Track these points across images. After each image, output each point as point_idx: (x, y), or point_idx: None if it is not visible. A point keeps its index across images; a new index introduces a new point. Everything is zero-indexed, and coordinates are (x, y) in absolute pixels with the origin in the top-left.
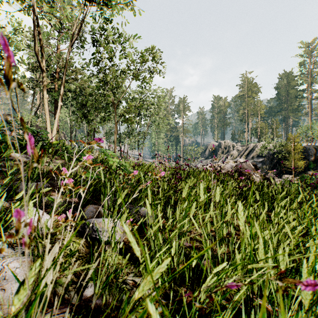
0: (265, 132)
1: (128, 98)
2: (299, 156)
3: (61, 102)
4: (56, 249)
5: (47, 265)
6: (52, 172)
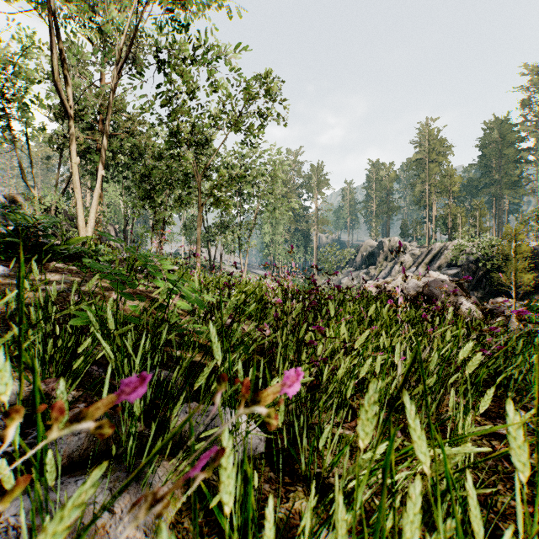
0: (461, 223)
1: (223, 165)
2: (524, 265)
3: (103, 170)
4: None
5: None
6: None
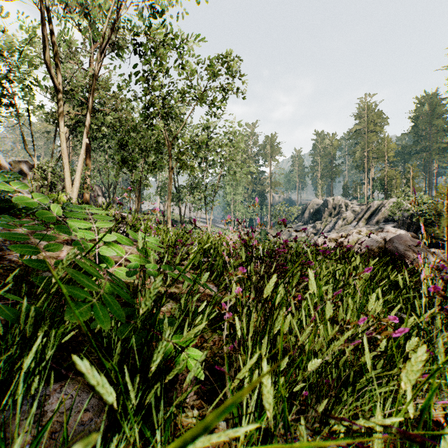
0: (396, 184)
1: (192, 135)
2: None
3: (86, 139)
4: None
5: None
6: None
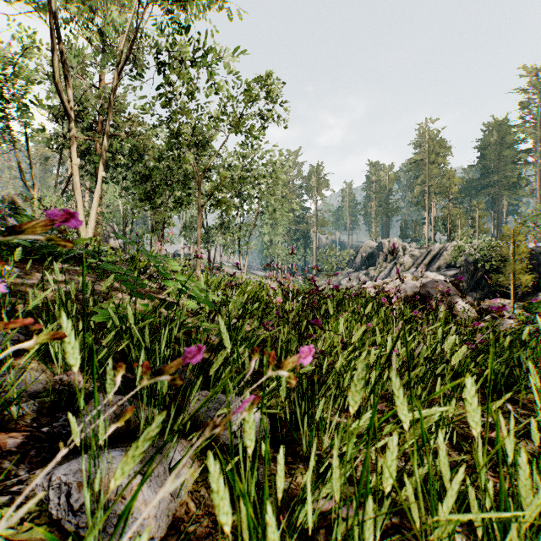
0: (460, 224)
1: (223, 165)
2: (523, 266)
3: (103, 172)
4: None
5: None
6: None
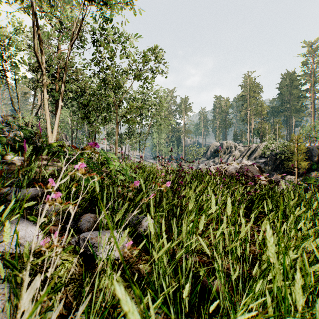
0: (267, 132)
1: (130, 98)
2: (302, 157)
3: (61, 103)
4: (37, 283)
5: (25, 304)
6: (36, 185)
